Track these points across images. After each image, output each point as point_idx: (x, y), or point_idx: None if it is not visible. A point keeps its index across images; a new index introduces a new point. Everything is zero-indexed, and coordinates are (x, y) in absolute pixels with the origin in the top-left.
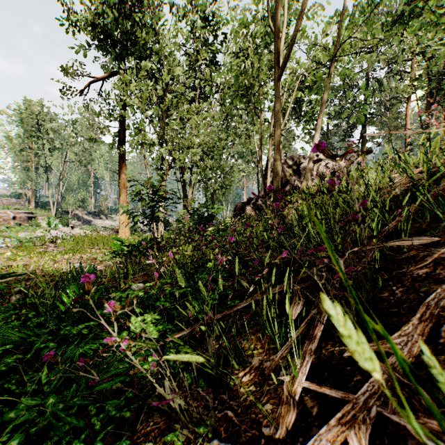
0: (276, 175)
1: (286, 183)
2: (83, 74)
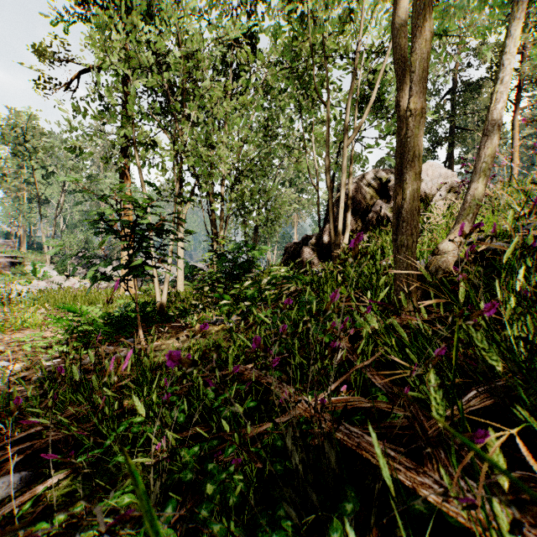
0: (412, 157)
1: (367, 211)
2: (67, 59)
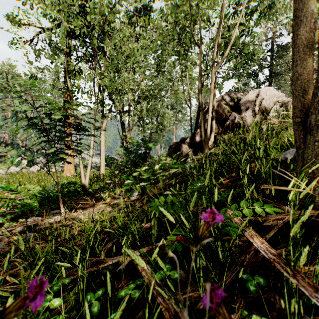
0: None
1: (225, 120)
2: (29, 24)
